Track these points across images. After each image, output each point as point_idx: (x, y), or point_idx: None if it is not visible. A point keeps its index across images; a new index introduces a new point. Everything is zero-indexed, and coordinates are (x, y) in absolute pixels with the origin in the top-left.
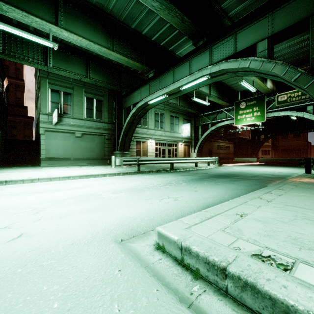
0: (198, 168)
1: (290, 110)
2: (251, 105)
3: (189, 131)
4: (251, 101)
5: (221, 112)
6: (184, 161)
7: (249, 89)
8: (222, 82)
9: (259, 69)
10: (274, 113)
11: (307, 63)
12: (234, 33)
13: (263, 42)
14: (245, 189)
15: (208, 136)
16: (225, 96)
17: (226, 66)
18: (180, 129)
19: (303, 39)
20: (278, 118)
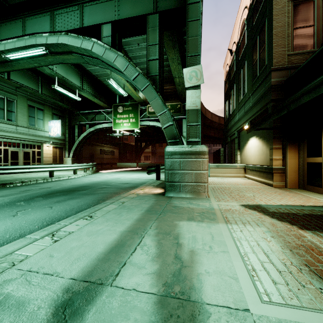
0: (54, 178)
1: (157, 121)
2: (128, 110)
3: (59, 130)
4: (128, 107)
5: (100, 113)
6: (24, 171)
7: (120, 91)
8: (97, 78)
9: (102, 57)
10: (146, 122)
11: (168, 83)
12: (81, 3)
13: (107, 26)
14: (45, 222)
15: (87, 139)
16: (103, 96)
17: (66, 41)
18: (47, 126)
19: None
20: (155, 128)
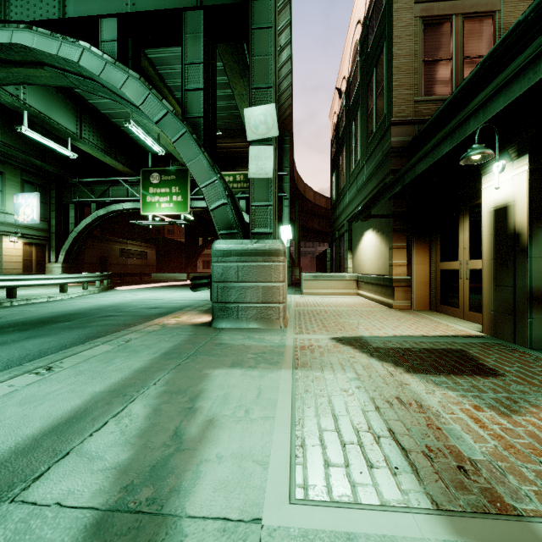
0: (18, 300)
1: None
2: (169, 181)
3: (36, 212)
4: (169, 175)
5: (118, 184)
6: None
7: (151, 145)
8: (111, 120)
9: (99, 77)
10: (201, 202)
11: (239, 138)
12: None
13: (111, 23)
14: None
15: (93, 229)
16: (122, 154)
17: (29, 42)
18: (11, 203)
19: (228, 95)
20: None
